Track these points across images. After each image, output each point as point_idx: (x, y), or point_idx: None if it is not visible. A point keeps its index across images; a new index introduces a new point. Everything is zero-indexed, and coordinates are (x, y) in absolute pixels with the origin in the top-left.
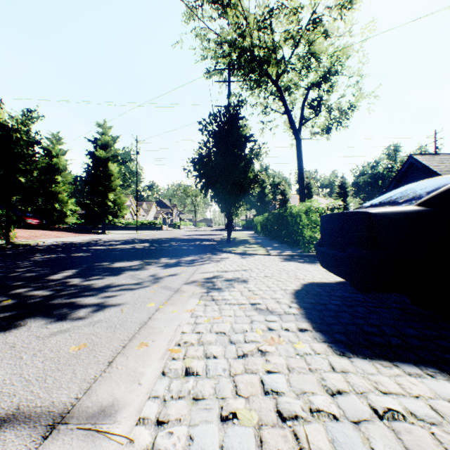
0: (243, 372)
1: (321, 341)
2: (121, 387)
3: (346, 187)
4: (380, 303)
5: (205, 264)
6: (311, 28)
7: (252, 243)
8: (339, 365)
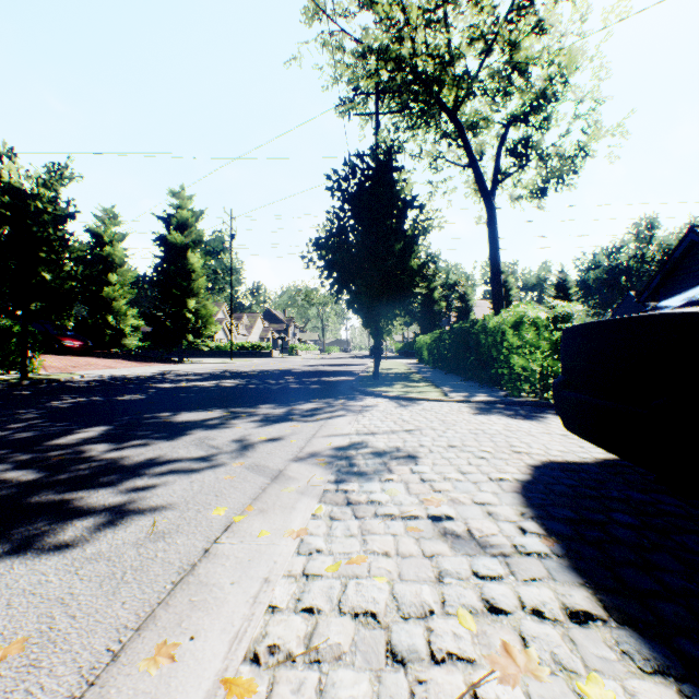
0: None
1: (654, 671)
2: None
3: (567, 287)
4: None
5: (336, 418)
6: (514, 18)
7: (415, 379)
8: None
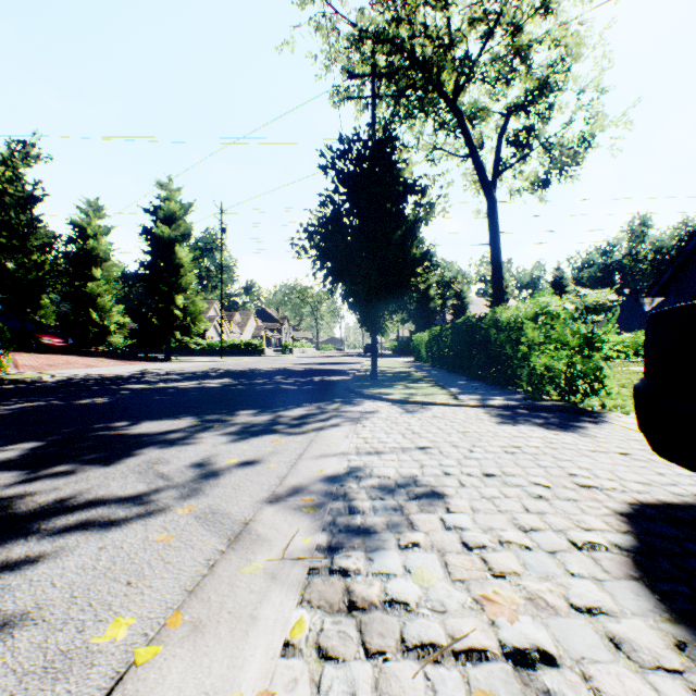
0: None
1: None
2: None
3: (564, 285)
4: None
5: (329, 429)
6: None
7: (416, 379)
8: None
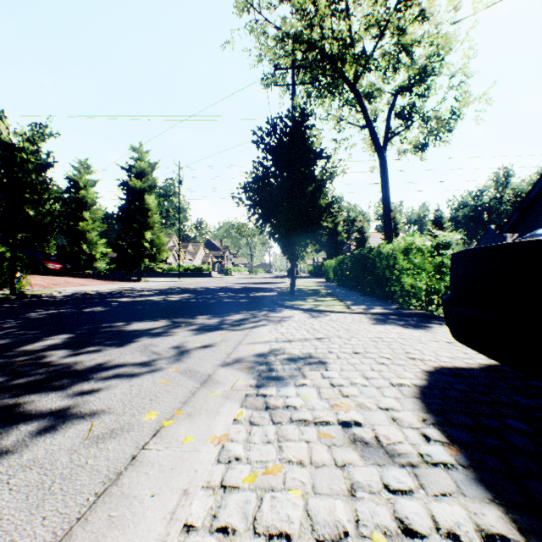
0: None
1: None
2: None
3: (442, 222)
4: None
5: (259, 327)
6: (402, 8)
7: (323, 295)
8: None
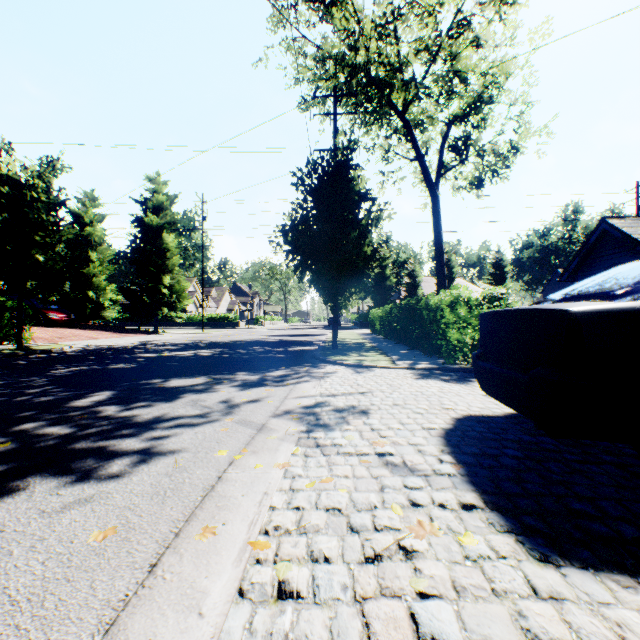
0: (378, 594)
1: (504, 530)
2: (168, 622)
3: (503, 266)
4: (583, 454)
5: (302, 383)
6: (454, 34)
7: (369, 349)
8: (546, 585)
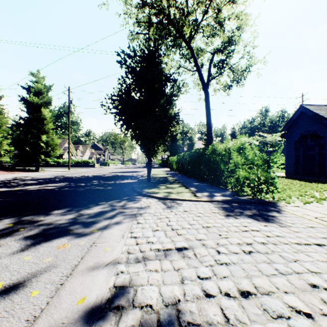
0: None
1: None
2: None
3: (236, 135)
4: None
5: (112, 228)
6: None
7: (172, 182)
8: None
